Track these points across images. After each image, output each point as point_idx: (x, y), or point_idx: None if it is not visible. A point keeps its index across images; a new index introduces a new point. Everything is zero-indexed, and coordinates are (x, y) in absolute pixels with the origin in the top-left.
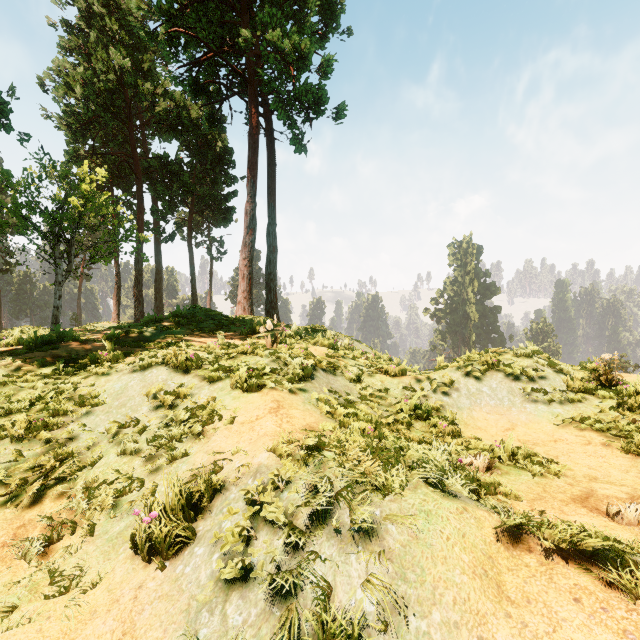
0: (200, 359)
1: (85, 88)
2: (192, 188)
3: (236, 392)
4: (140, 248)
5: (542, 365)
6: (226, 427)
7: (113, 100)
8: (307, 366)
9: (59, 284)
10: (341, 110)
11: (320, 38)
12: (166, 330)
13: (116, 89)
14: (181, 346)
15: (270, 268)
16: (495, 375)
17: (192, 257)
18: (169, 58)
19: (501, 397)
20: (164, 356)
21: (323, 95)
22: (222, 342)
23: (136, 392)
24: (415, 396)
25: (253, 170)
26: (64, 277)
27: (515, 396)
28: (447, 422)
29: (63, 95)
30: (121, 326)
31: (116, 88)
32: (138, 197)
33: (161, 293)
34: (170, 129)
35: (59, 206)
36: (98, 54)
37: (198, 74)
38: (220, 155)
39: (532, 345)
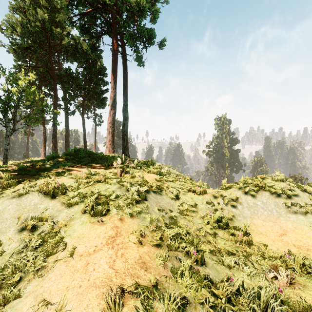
0: (65, 187)
1: (22, 29)
2: (83, 86)
3: (85, 216)
4: (55, 118)
5: (292, 186)
6: (65, 260)
7: (39, 38)
8: (142, 191)
9: (8, 137)
10: (163, 41)
11: (151, 4)
12: (58, 163)
13: (41, 32)
14: (63, 174)
15: (124, 128)
16: (264, 193)
17: (84, 123)
18: (67, 11)
19: (271, 209)
20: (39, 185)
21: (153, 33)
22: (87, 172)
23: (10, 215)
24: (217, 211)
25: (114, 74)
26: (11, 133)
27: (280, 208)
28: (242, 232)
29: (10, 33)
30: (33, 161)
31: (41, 30)
32: (54, 91)
33: (68, 142)
34: (71, 55)
35: (8, 94)
36: (30, 11)
37: (85, 22)
38: (99, 70)
39: (279, 172)
